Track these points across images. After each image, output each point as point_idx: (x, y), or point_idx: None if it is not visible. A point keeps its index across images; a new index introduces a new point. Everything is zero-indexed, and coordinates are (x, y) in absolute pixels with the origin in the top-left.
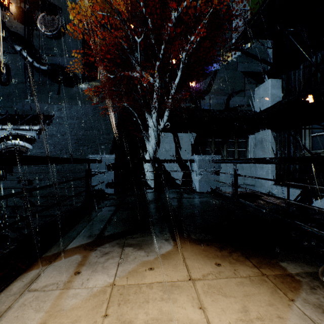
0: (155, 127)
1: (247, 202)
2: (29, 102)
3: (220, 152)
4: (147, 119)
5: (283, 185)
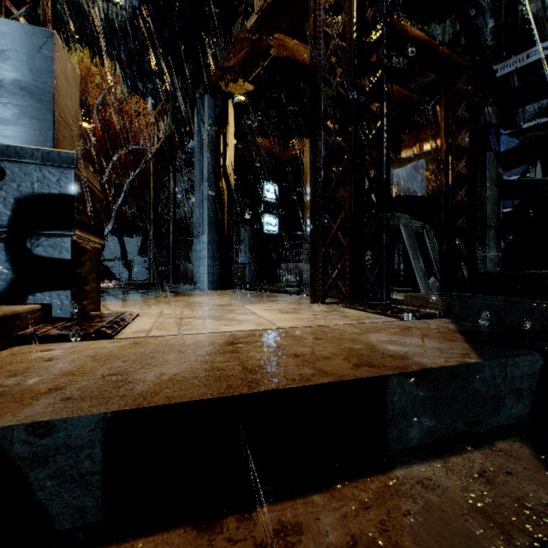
0: None
1: None
2: None
3: None
4: None
5: None
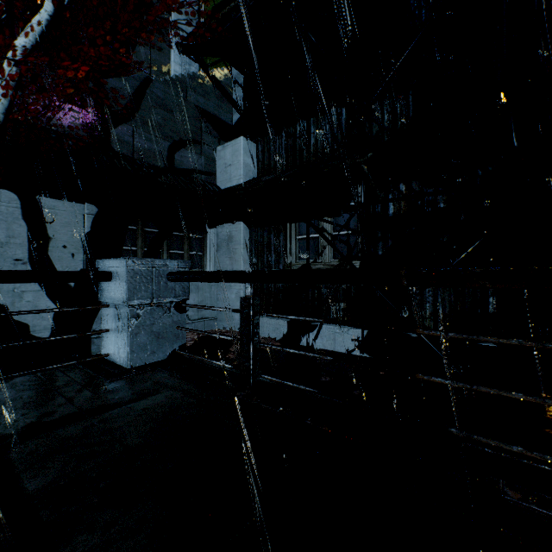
0: None
1: (290, 384)
2: None
3: (156, 255)
4: None
5: None
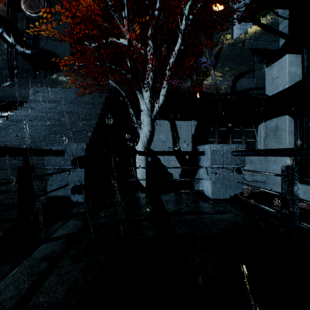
0: (148, 110)
1: None
2: (6, 87)
3: (225, 143)
4: (139, 104)
5: (306, 182)
